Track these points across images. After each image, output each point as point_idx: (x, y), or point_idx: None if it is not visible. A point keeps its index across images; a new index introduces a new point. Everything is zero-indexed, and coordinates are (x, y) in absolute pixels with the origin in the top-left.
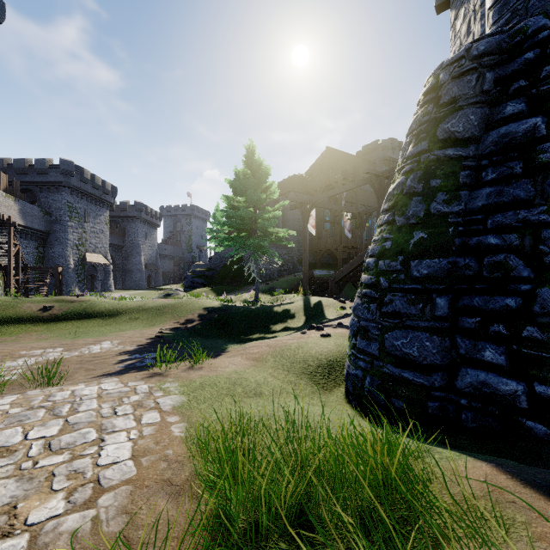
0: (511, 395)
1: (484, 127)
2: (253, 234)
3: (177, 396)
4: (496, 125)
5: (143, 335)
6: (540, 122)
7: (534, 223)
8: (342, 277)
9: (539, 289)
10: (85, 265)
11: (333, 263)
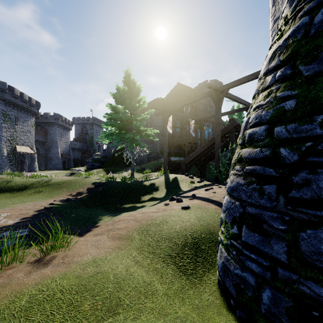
0: None
1: None
2: (129, 131)
3: None
4: None
5: (34, 207)
6: None
7: None
8: (190, 161)
9: None
10: (16, 153)
11: (182, 153)
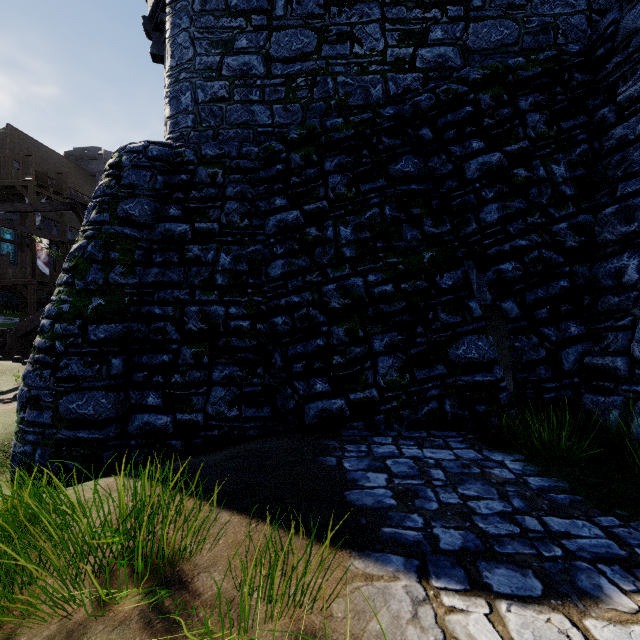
0: (164, 426)
1: (156, 218)
2: None
3: None
4: (164, 220)
5: None
6: (188, 229)
7: (182, 301)
8: (31, 328)
9: (182, 347)
10: None
11: (21, 305)
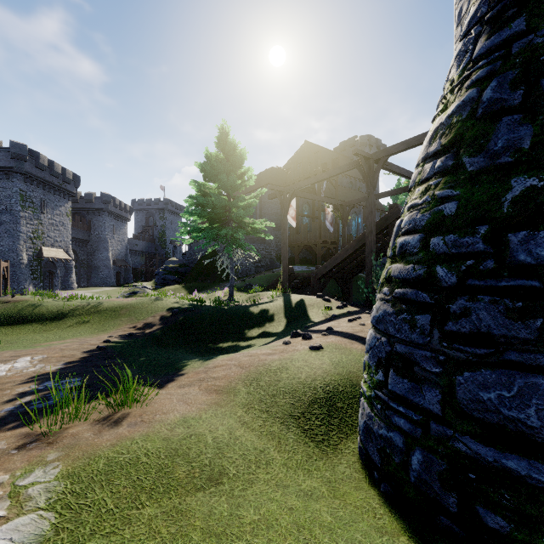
0: None
1: None
2: (226, 225)
3: (34, 518)
4: None
5: (81, 346)
6: None
7: None
8: (325, 272)
9: None
10: (42, 260)
11: (312, 259)
